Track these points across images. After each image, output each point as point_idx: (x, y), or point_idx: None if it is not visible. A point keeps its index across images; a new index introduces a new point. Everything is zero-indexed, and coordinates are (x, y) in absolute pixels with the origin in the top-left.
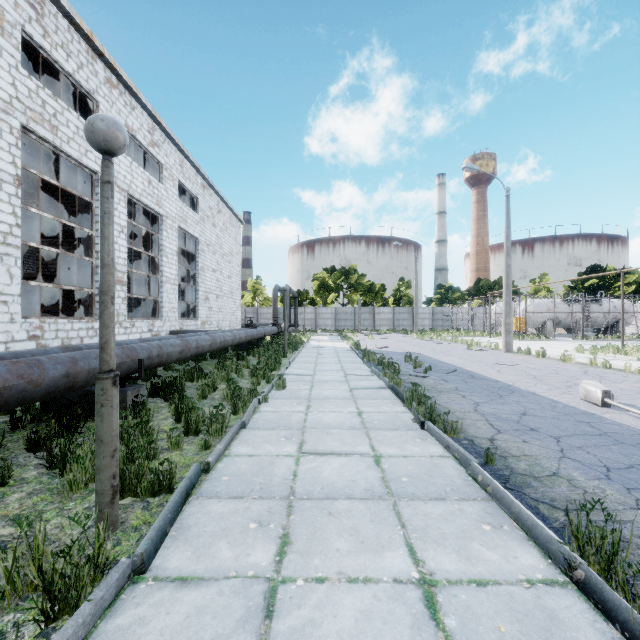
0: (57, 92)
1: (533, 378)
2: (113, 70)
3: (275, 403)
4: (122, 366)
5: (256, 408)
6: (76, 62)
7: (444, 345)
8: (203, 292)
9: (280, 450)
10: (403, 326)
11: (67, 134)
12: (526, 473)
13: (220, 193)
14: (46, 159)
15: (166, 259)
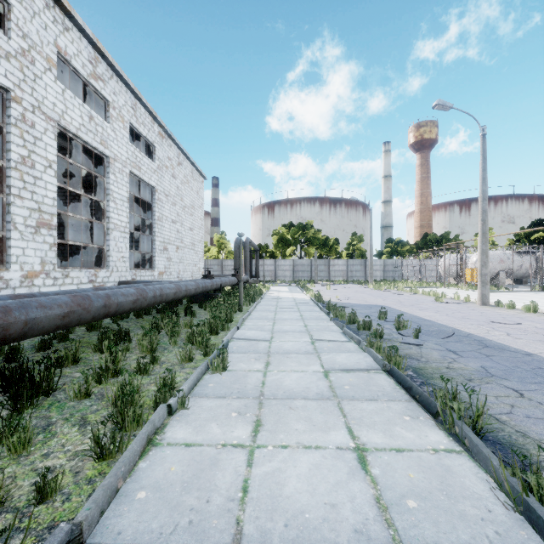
0: None
1: None
2: None
3: (199, 411)
4: None
5: (158, 430)
6: None
7: (406, 296)
8: (161, 242)
9: None
10: (356, 277)
11: None
12: None
13: (180, 145)
14: None
15: (114, 205)
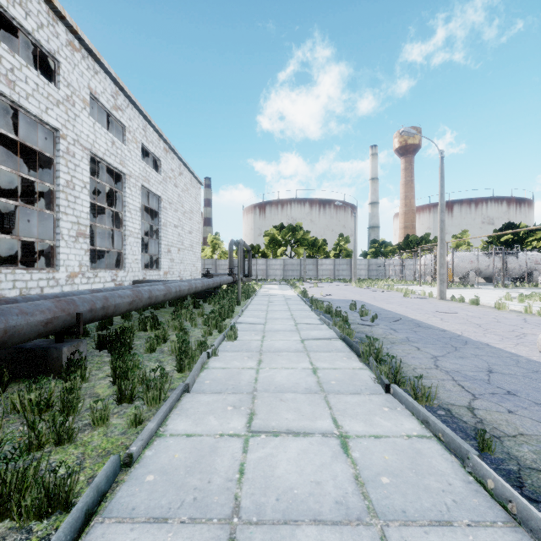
0: (25, 57)
1: (478, 327)
2: (75, 34)
3: (225, 357)
4: (55, 321)
5: (204, 363)
6: (36, 21)
7: (382, 293)
8: (165, 245)
9: (225, 426)
10: (342, 276)
11: (26, 90)
12: (539, 468)
13: (181, 157)
14: (6, 115)
15: (129, 214)
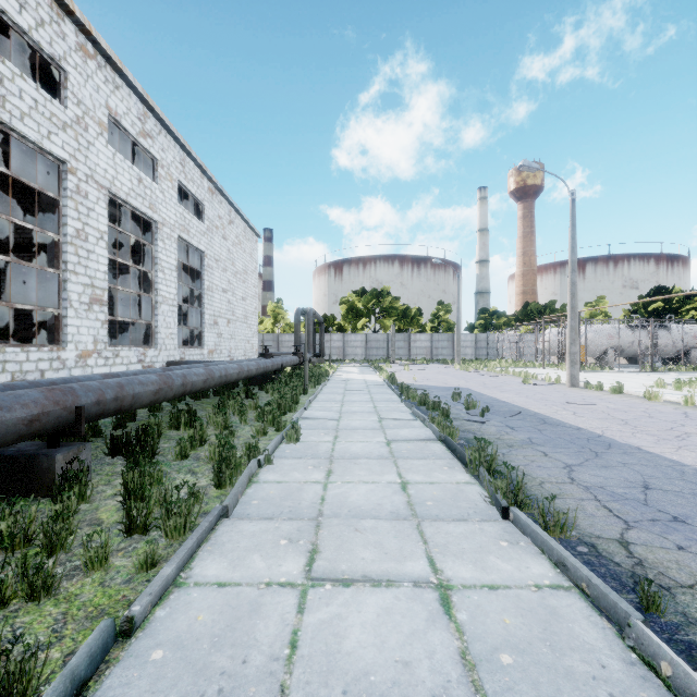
0: (23, 67)
1: (624, 424)
2: (88, 35)
3: (282, 466)
4: (43, 418)
5: (253, 475)
6: (34, 17)
7: (494, 378)
8: (211, 316)
9: (275, 570)
10: (442, 355)
11: (20, 108)
12: None
13: (232, 200)
14: None
15: (162, 275)
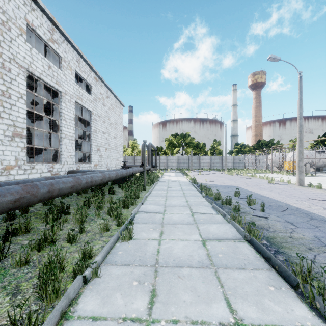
0: None
1: None
2: None
3: (108, 280)
4: None
5: (73, 300)
6: None
7: (249, 179)
8: (95, 146)
9: None
10: (216, 166)
11: None
12: None
13: (108, 85)
14: None
15: (65, 122)
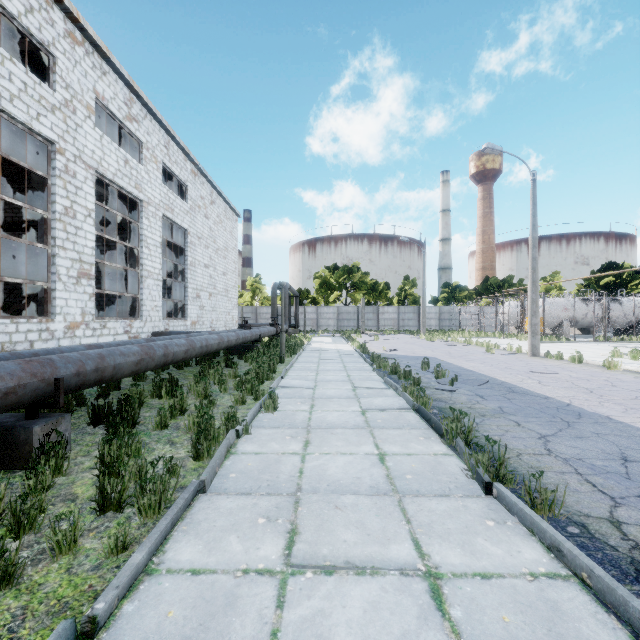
0: (15, 54)
1: (590, 393)
2: (76, 22)
3: (260, 436)
4: (20, 391)
5: (232, 446)
6: (23, 3)
7: (458, 347)
8: (193, 289)
9: (253, 554)
10: (408, 326)
11: (9, 90)
12: None
13: (213, 182)
14: None
15: (147, 251)
